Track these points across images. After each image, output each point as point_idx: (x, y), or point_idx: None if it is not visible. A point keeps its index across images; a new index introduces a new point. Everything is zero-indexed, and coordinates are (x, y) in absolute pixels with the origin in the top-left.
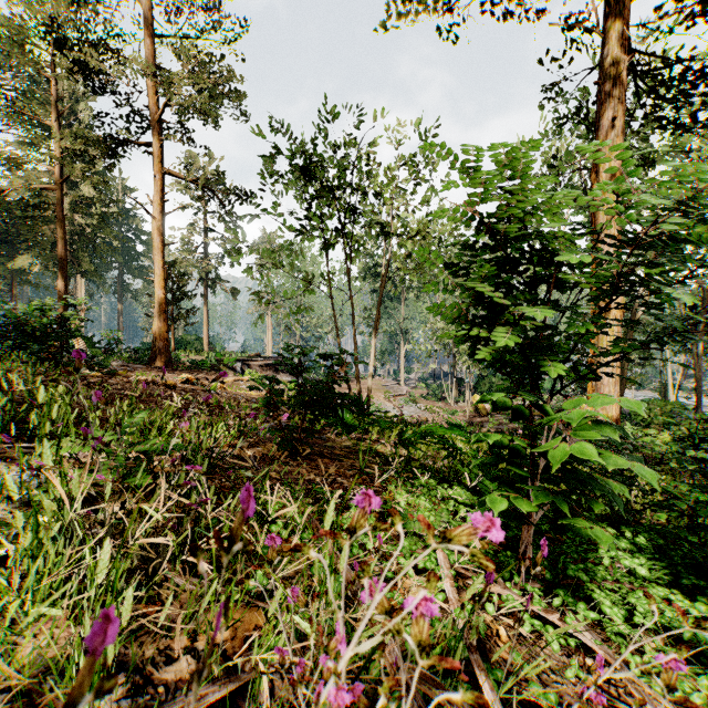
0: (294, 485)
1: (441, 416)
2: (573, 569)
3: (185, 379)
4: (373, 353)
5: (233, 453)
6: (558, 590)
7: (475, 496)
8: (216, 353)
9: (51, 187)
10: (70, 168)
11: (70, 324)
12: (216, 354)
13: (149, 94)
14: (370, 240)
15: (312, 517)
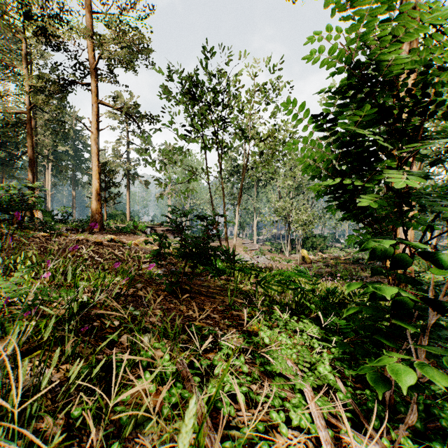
0: (174, 321)
1: (281, 263)
2: (444, 418)
3: (110, 239)
4: (237, 220)
5: (128, 293)
6: (433, 443)
7: (320, 327)
8: (133, 222)
9: (23, 112)
10: (35, 99)
11: (29, 200)
12: (133, 223)
13: (89, 51)
14: (234, 149)
15: (184, 362)
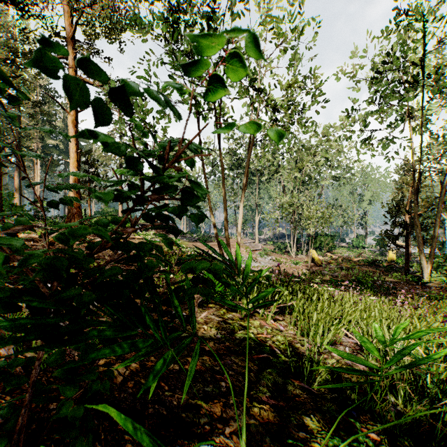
0: None
1: (289, 266)
2: None
3: None
4: (241, 211)
5: None
6: None
7: None
8: None
9: None
10: None
11: None
12: None
13: (64, 16)
14: (234, 141)
15: None
